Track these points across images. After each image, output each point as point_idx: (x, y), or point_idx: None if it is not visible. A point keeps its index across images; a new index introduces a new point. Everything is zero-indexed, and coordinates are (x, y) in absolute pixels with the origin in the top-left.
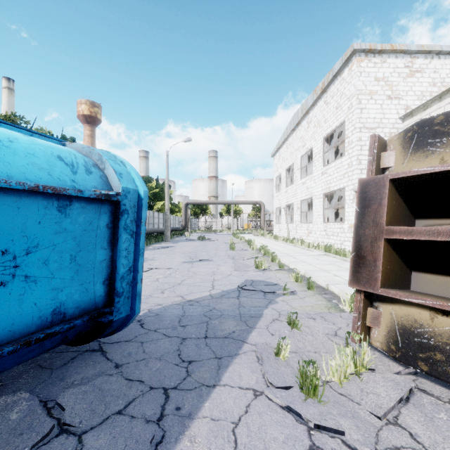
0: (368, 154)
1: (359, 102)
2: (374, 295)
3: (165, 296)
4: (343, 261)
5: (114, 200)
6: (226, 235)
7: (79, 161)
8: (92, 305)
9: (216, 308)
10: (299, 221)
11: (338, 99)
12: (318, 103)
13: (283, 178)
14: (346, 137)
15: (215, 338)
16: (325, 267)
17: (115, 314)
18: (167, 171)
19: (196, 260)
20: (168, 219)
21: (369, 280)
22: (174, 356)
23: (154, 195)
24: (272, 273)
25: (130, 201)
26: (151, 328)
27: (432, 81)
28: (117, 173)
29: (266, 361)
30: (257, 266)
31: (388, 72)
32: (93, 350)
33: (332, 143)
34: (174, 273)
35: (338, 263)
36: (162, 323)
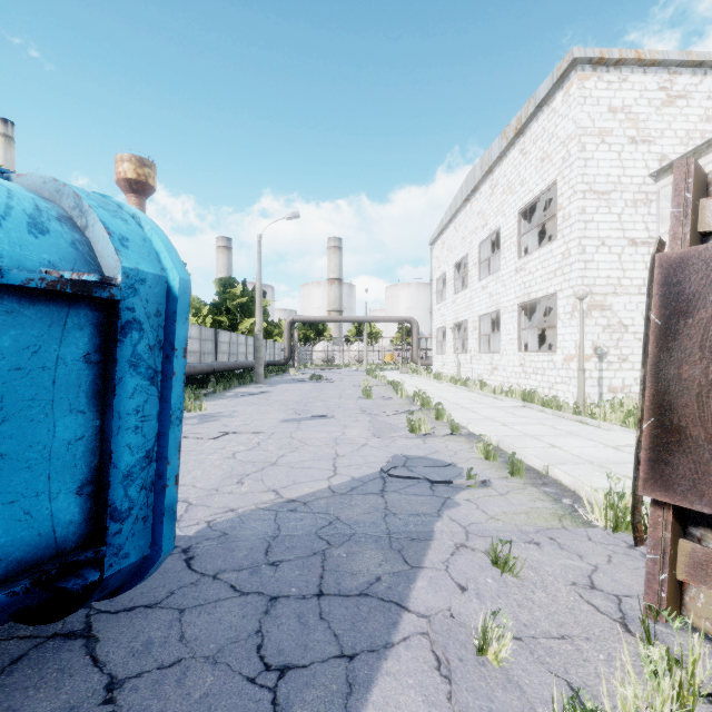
0: (672, 202)
1: (582, 148)
2: (690, 511)
3: (244, 490)
4: (558, 419)
5: (101, 296)
6: (356, 373)
7: (16, 204)
8: (46, 548)
9: (342, 518)
10: (477, 349)
11: (545, 145)
12: (510, 153)
13: (449, 279)
14: (560, 208)
15: (340, 597)
16: (530, 430)
17: (110, 561)
18: (259, 267)
19: (306, 417)
20: (260, 347)
21: (698, 483)
22: (246, 651)
23: (239, 307)
24: (440, 441)
25: (146, 301)
26: (207, 568)
27: (705, 114)
28: (115, 236)
29: (458, 672)
30: (413, 428)
31: (631, 98)
32: (68, 634)
33: (530, 222)
34: (266, 442)
35: (551, 422)
36: (232, 555)
